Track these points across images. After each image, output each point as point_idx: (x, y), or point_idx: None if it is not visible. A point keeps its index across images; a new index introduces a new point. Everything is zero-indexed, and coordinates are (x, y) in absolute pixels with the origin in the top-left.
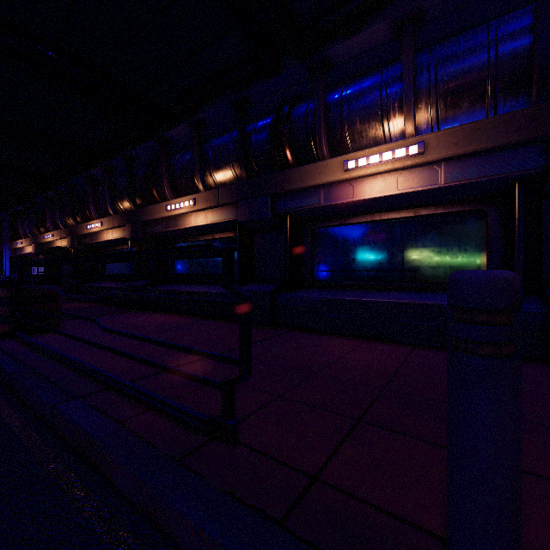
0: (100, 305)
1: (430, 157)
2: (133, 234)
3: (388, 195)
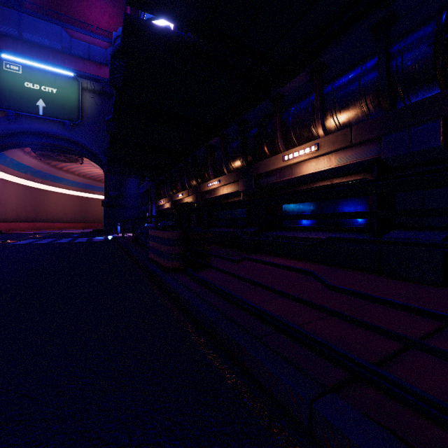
0: (218, 246)
1: None
2: (247, 186)
3: None
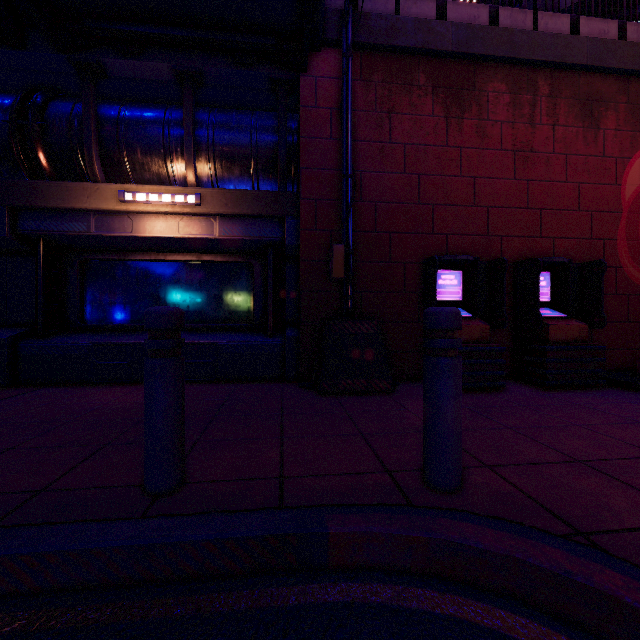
0: None
1: (207, 210)
2: None
3: (170, 237)
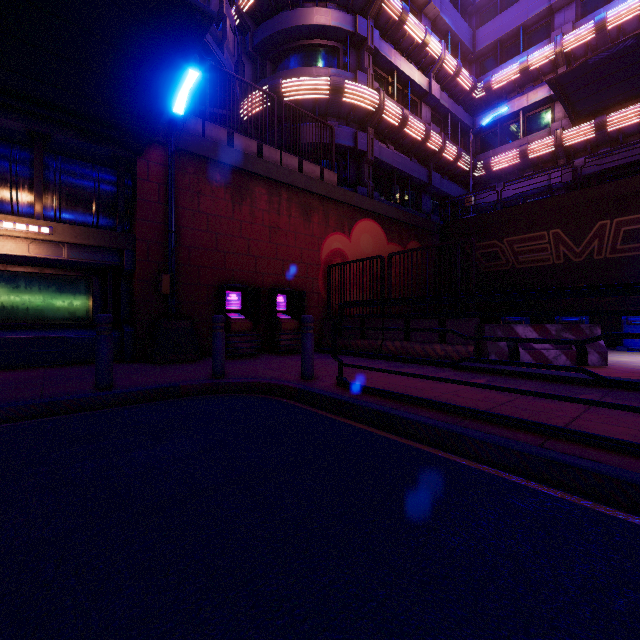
0: None
1: (59, 239)
2: None
3: (20, 255)
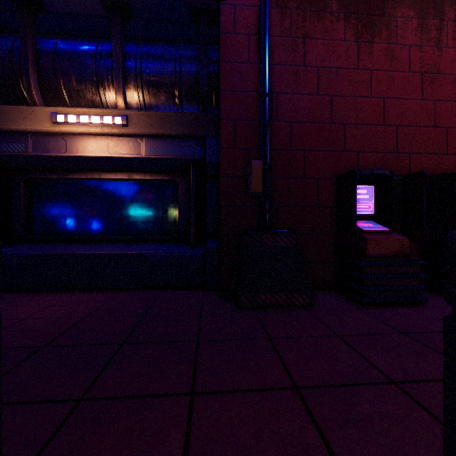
0: None
1: (133, 131)
2: None
3: (100, 156)
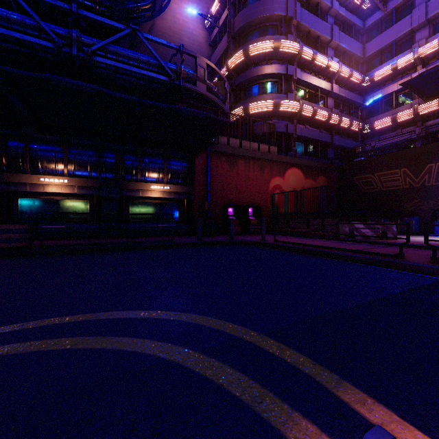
0: None
1: (172, 191)
2: None
3: (161, 197)
